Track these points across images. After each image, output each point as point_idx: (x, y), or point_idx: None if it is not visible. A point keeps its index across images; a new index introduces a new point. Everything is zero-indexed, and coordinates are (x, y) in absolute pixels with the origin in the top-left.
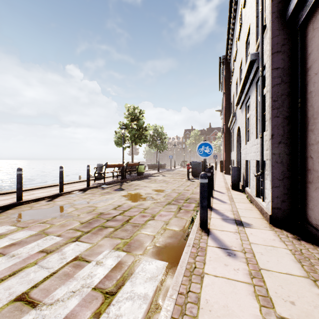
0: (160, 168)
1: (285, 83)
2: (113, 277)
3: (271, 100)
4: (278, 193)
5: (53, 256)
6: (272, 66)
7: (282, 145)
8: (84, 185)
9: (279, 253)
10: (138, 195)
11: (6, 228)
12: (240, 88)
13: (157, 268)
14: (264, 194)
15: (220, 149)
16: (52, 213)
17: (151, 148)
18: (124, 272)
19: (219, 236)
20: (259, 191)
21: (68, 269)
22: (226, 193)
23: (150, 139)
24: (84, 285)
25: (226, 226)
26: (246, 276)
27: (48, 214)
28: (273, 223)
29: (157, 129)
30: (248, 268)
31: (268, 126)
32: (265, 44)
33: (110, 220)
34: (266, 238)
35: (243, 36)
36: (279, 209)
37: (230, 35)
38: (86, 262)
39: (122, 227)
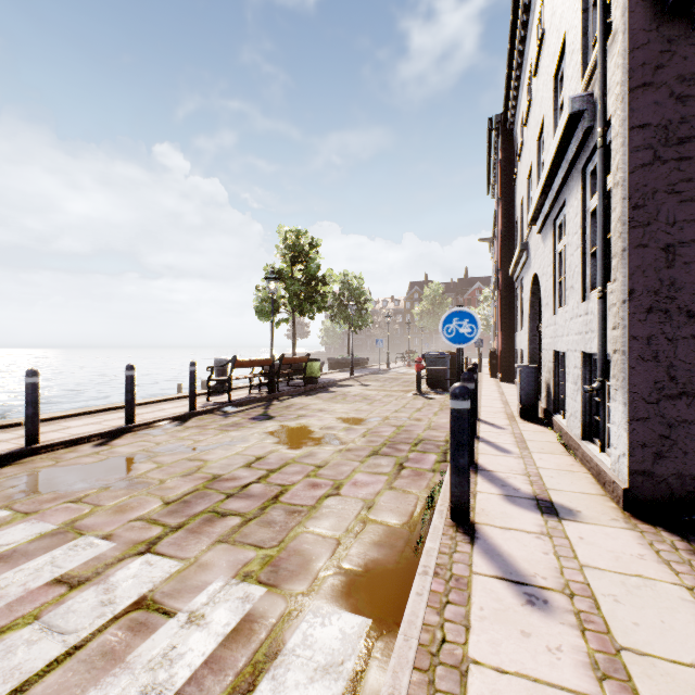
0: (355, 368)
1: (665, 162)
2: (228, 665)
3: (627, 206)
4: (645, 436)
5: (83, 596)
6: (631, 120)
7: (656, 317)
8: (185, 406)
9: (663, 600)
10: (304, 432)
11: None
12: (543, 184)
13: (343, 637)
14: (606, 435)
15: (488, 325)
16: (101, 476)
17: (337, 324)
18: (258, 648)
19: (501, 545)
20: (591, 426)
21: (113, 637)
22: (508, 427)
23: (334, 303)
24: (150, 688)
25: (516, 516)
26: (585, 672)
27: (92, 479)
28: (632, 508)
29: (349, 282)
30: (586, 647)
31: (620, 269)
32: (609, 69)
33: (234, 494)
34: (621, 552)
35: (549, 64)
36: (649, 475)
37: (513, 66)
38: (163, 615)
39: (261, 513)
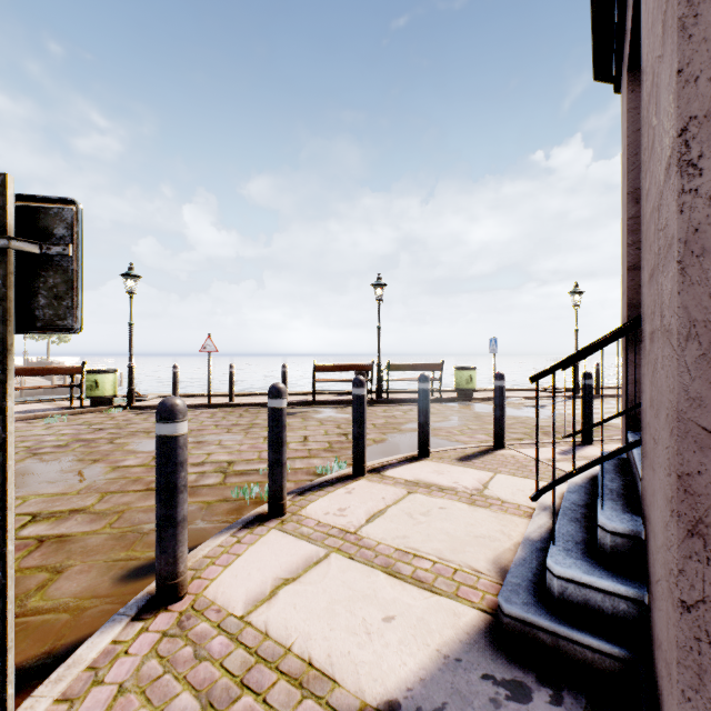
0: None
1: None
2: None
3: None
4: None
5: None
6: None
7: None
8: None
9: None
10: None
11: (614, 406)
12: None
13: None
14: None
15: None
16: None
17: None
18: None
19: None
20: None
21: None
22: None
23: None
24: None
25: None
26: None
27: None
28: None
29: None
30: None
31: None
32: None
33: None
34: None
35: None
36: None
37: None
38: None
39: None
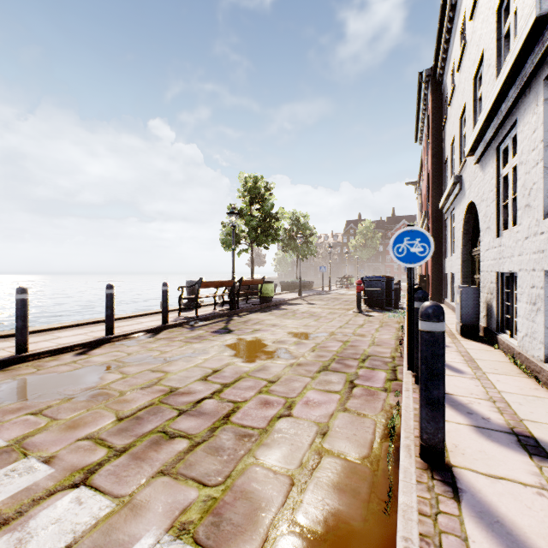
0: (302, 289)
1: None
2: None
3: None
4: None
5: None
6: None
7: None
8: (159, 320)
9: None
10: (258, 345)
11: None
12: (489, 109)
13: None
14: None
15: None
16: (69, 386)
17: (287, 254)
18: None
19: (495, 504)
20: None
21: None
22: (452, 345)
23: (285, 237)
24: None
25: (499, 458)
26: None
27: (61, 388)
28: None
29: (297, 219)
30: None
31: None
32: None
33: (187, 411)
34: None
35: None
36: None
37: (444, 21)
38: None
39: (210, 436)
